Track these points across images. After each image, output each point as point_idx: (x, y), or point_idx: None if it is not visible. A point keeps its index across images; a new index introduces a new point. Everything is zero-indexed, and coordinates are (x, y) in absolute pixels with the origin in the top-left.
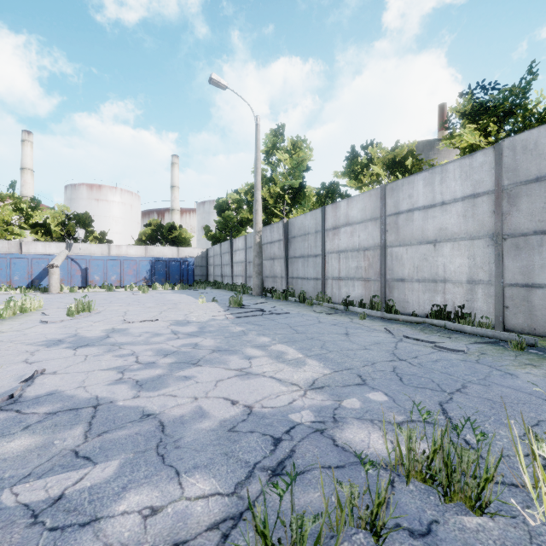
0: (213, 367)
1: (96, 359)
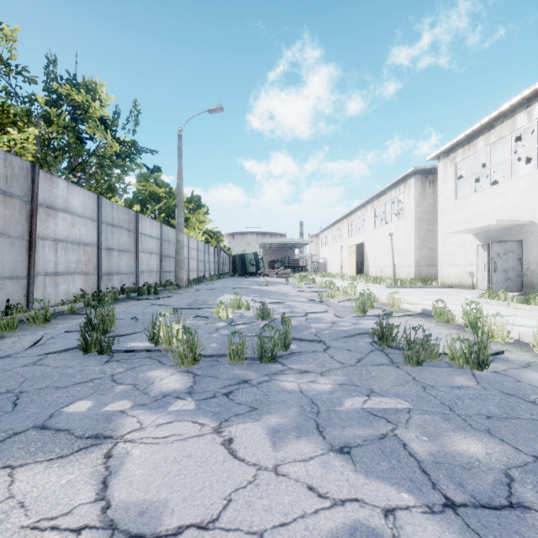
0: None
1: None
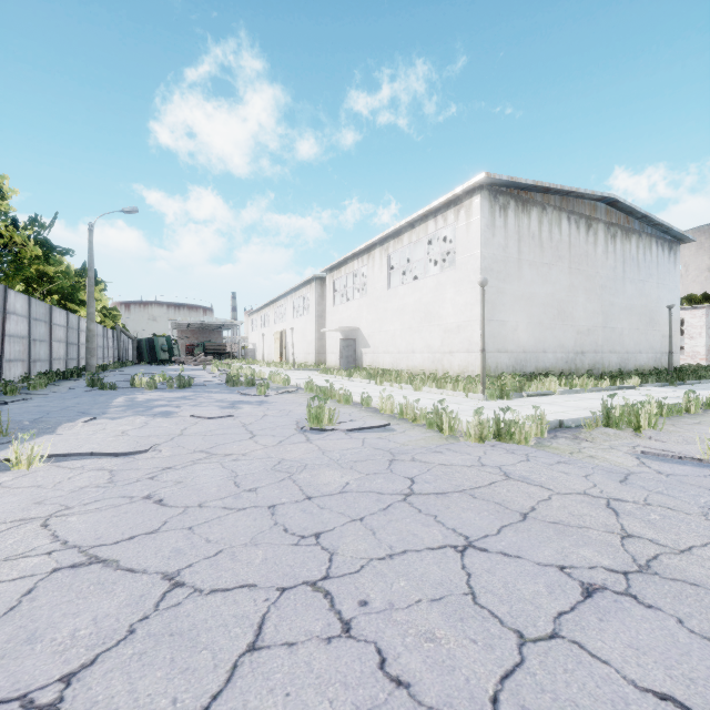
0: (171, 397)
1: (225, 398)
